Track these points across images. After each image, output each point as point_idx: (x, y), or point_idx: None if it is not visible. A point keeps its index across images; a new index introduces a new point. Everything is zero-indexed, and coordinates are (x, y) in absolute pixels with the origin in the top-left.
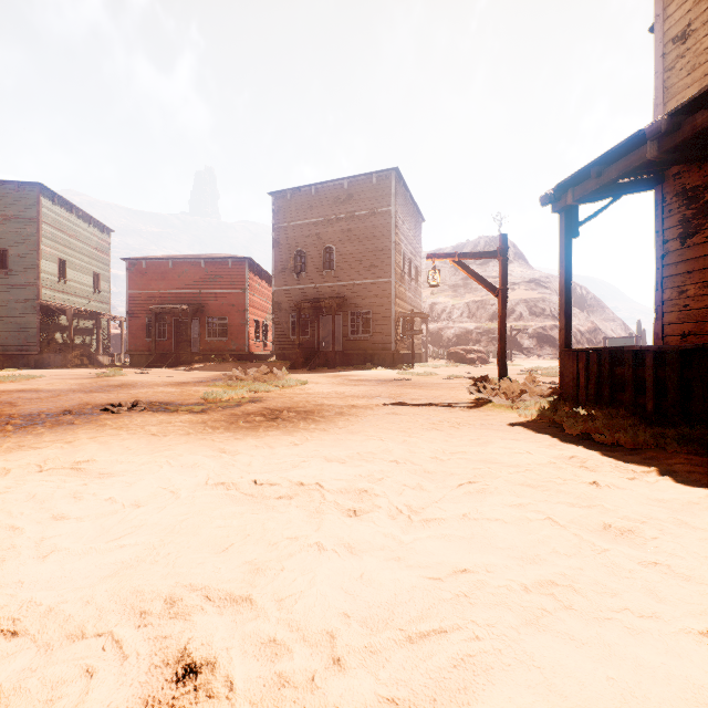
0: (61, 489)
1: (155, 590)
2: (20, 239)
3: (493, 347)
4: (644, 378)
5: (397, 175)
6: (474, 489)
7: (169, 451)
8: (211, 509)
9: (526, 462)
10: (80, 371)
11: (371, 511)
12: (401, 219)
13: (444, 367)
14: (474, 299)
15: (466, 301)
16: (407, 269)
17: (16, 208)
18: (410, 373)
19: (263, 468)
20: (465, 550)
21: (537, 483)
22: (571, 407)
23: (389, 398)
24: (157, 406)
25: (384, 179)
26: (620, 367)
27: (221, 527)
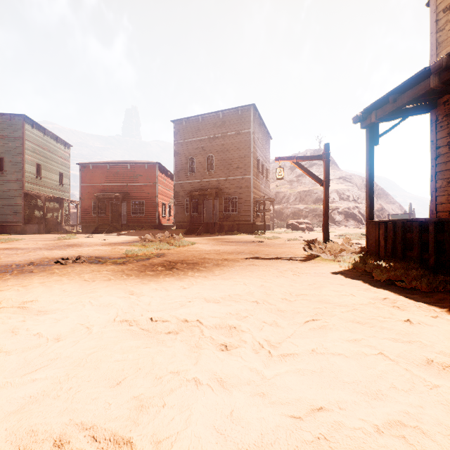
0: (4, 325)
1: (48, 429)
2: (11, 151)
3: (316, 220)
4: (427, 241)
5: (254, 108)
6: (317, 326)
7: (93, 293)
8: (114, 343)
9: (352, 303)
10: (49, 235)
11: (238, 346)
12: (256, 137)
13: (284, 233)
14: (303, 189)
15: (298, 191)
16: (261, 170)
17: (8, 131)
18: (263, 237)
19: (159, 307)
20: (317, 384)
21: (364, 321)
22: (374, 260)
23: (250, 254)
24: (93, 259)
25: (246, 111)
26: (409, 233)
27: (119, 360)
